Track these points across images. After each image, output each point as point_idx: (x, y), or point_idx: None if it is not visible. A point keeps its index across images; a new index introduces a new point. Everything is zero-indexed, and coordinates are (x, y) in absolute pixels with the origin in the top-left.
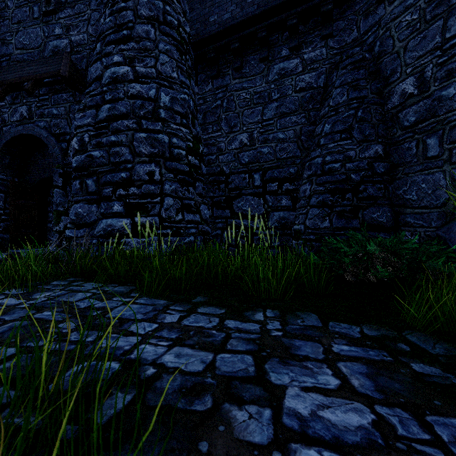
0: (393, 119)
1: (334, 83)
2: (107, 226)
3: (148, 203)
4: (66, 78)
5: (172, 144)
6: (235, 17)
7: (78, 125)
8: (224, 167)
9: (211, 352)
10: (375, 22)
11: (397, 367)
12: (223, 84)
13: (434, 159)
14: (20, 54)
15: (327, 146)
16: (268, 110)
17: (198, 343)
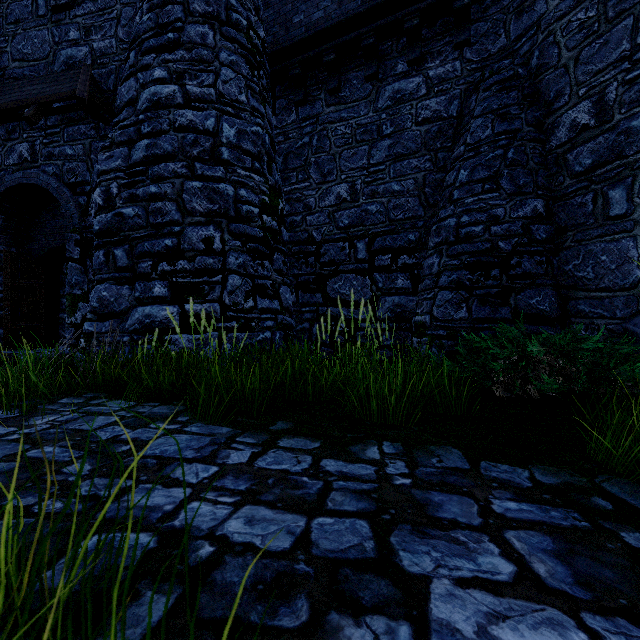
0: (559, 162)
1: (473, 110)
2: (145, 317)
3: (204, 283)
4: (85, 102)
5: (240, 198)
6: (330, 16)
7: (101, 170)
8: (314, 233)
9: (302, 514)
10: (533, 23)
11: (601, 539)
12: (312, 113)
13: (620, 220)
14: (18, 68)
15: (463, 201)
16: (378, 150)
17: (281, 499)
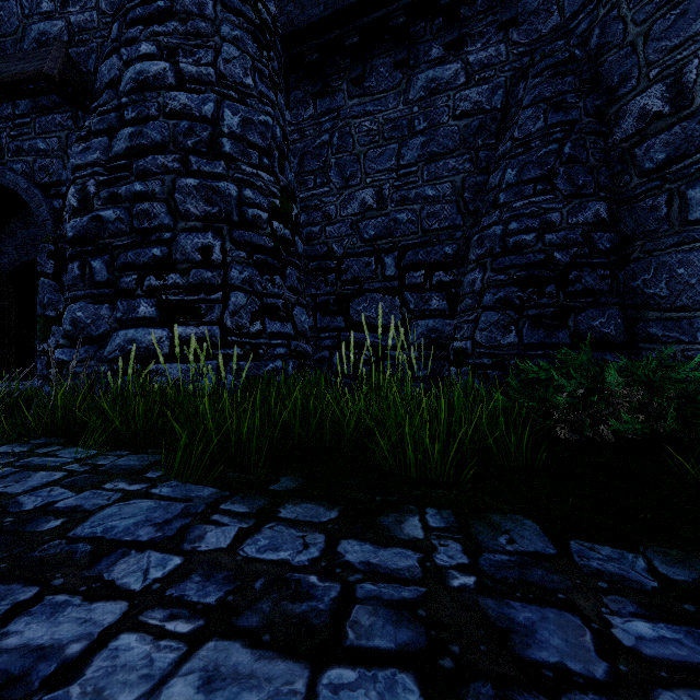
0: (625, 158)
1: (521, 100)
2: (127, 343)
3: (201, 302)
4: (54, 80)
5: (244, 199)
6: None
7: (76, 165)
8: (335, 246)
9: (303, 661)
10: None
11: None
12: (332, 107)
13: None
14: None
15: (511, 205)
16: (409, 149)
17: (271, 624)
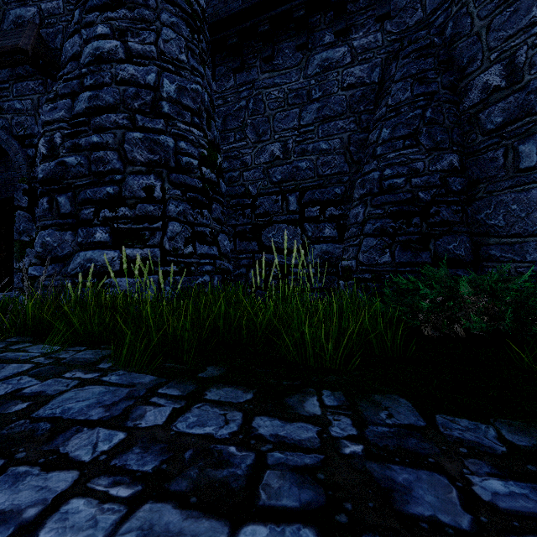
0: (472, 121)
1: (393, 76)
2: (86, 261)
3: (145, 229)
4: (28, 53)
5: (179, 149)
6: None
7: (45, 121)
8: (250, 187)
9: (223, 519)
10: None
11: None
12: (248, 79)
13: (530, 172)
14: None
15: (386, 156)
16: (308, 112)
17: (197, 488)
